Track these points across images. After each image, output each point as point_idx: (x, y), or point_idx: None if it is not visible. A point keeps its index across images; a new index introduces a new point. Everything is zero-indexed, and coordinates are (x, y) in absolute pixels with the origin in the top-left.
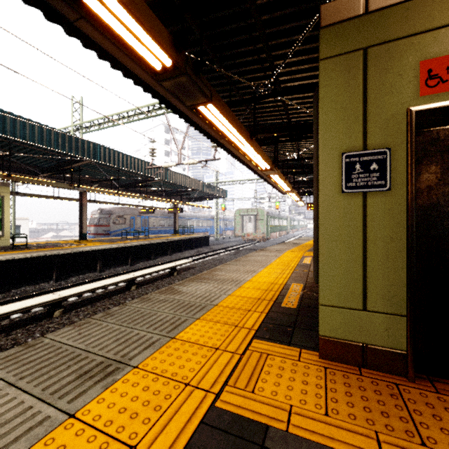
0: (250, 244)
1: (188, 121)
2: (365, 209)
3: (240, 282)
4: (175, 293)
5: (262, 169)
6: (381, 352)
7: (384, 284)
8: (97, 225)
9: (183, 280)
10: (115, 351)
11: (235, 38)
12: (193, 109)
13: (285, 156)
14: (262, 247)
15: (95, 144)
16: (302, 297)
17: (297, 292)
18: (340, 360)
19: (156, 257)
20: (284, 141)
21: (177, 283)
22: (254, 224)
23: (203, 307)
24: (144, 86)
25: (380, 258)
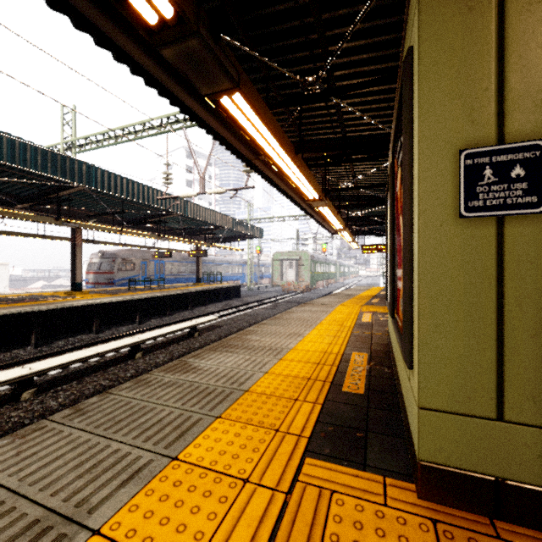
0: (291, 295)
1: (210, 132)
2: (500, 245)
3: (281, 351)
4: (188, 371)
5: (308, 199)
6: (530, 494)
7: (537, 376)
8: (98, 272)
9: (201, 350)
10: (68, 491)
11: (274, 8)
12: (214, 101)
13: (336, 185)
14: (306, 299)
15: (89, 165)
16: (369, 375)
17: (362, 366)
18: (456, 503)
19: (173, 313)
20: (337, 162)
21: (192, 353)
22: (296, 270)
23: (228, 395)
24: (146, 78)
25: (529, 331)
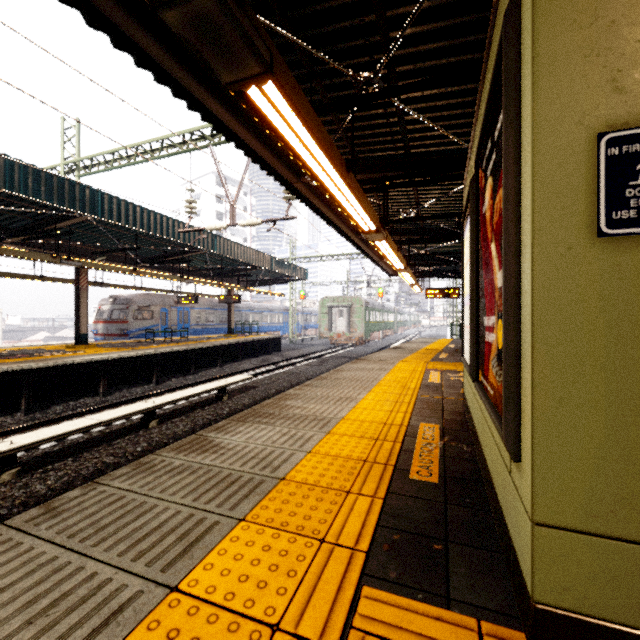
0: (341, 349)
1: (241, 146)
2: None
3: (328, 422)
4: (207, 450)
5: (362, 230)
6: None
7: None
8: (109, 321)
9: (227, 420)
10: None
11: None
12: (239, 93)
13: (396, 216)
14: (359, 353)
15: (93, 190)
16: (443, 455)
17: (433, 442)
18: None
19: (199, 371)
20: (398, 186)
21: (215, 425)
22: (347, 319)
23: (257, 485)
24: (156, 72)
25: None
